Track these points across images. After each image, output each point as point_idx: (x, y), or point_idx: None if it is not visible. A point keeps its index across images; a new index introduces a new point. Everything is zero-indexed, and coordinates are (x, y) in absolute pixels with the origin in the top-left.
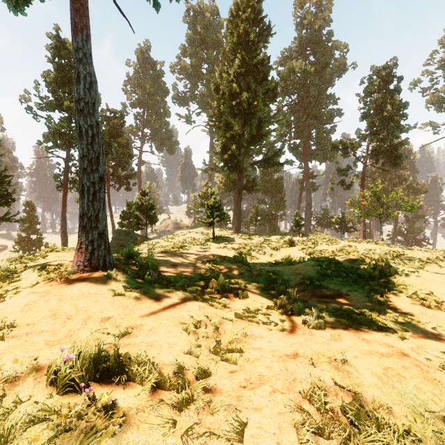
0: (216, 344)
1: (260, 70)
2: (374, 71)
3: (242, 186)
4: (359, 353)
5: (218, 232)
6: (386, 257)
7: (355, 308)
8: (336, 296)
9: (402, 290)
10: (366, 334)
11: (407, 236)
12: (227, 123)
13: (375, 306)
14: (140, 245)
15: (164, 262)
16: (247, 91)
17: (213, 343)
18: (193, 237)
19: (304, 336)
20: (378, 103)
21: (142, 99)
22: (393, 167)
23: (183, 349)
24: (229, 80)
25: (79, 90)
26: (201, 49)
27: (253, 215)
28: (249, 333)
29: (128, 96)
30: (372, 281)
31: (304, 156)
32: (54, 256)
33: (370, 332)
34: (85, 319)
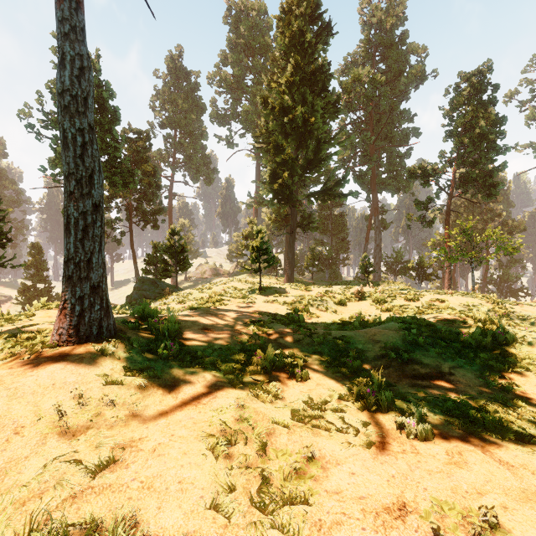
0: (262, 484)
1: (318, 78)
2: (462, 78)
3: (296, 223)
4: (507, 498)
5: (266, 280)
6: (496, 317)
7: (468, 397)
8: (435, 376)
9: (529, 367)
10: (501, 449)
11: (501, 285)
12: (277, 145)
13: (496, 393)
14: (168, 296)
15: (192, 324)
16: (302, 105)
17: (257, 481)
18: (235, 287)
19: (405, 458)
20: (468, 118)
21: (173, 118)
22: (486, 198)
23: (203, 498)
24: (280, 91)
25: (63, 78)
26: (245, 56)
27: (309, 259)
28: (316, 453)
29: (157, 114)
30: (483, 354)
31: (373, 186)
32: (43, 316)
33: (506, 444)
34: (45, 433)
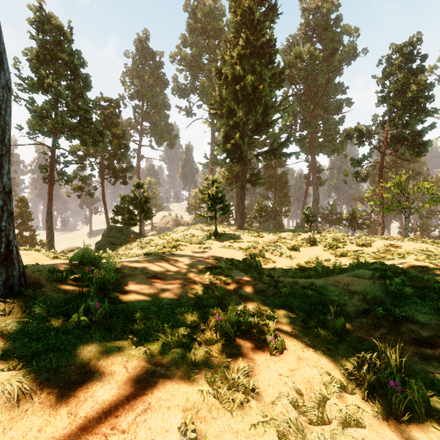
0: None
1: (266, 51)
2: (394, 49)
3: (246, 179)
4: None
5: (220, 229)
6: None
7: None
8: None
9: None
10: None
11: (420, 234)
12: (230, 109)
13: None
14: (132, 242)
15: (140, 272)
16: (251, 75)
17: None
18: (192, 234)
19: None
20: (400, 84)
21: (140, 91)
22: (416, 155)
23: None
24: (232, 63)
25: None
26: (202, 39)
27: (257, 210)
28: None
29: (126, 87)
30: None
31: (311, 148)
32: None
33: None
34: None
